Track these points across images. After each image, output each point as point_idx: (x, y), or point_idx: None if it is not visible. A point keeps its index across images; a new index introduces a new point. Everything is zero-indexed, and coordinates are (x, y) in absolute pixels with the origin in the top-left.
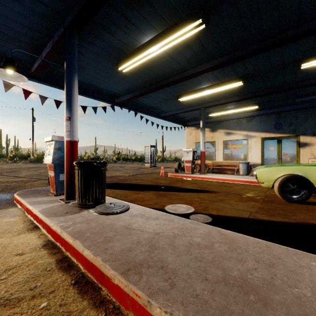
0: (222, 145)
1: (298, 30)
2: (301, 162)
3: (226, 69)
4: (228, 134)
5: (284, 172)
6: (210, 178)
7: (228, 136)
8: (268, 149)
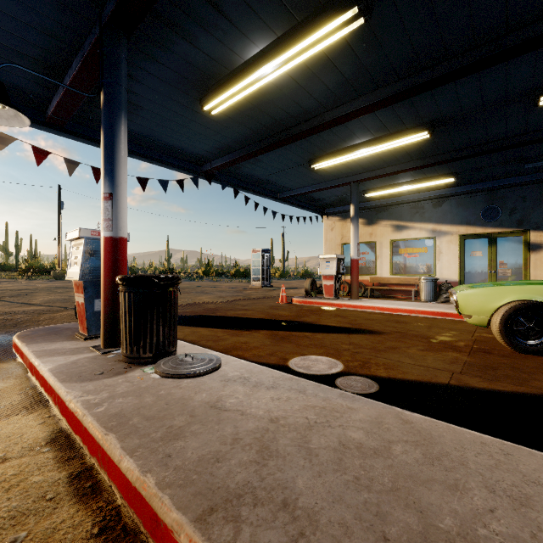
0: (390, 248)
1: (540, 29)
2: (532, 278)
3: (399, 109)
4: (400, 228)
5: (511, 297)
6: (368, 307)
7: (399, 231)
8: (472, 256)
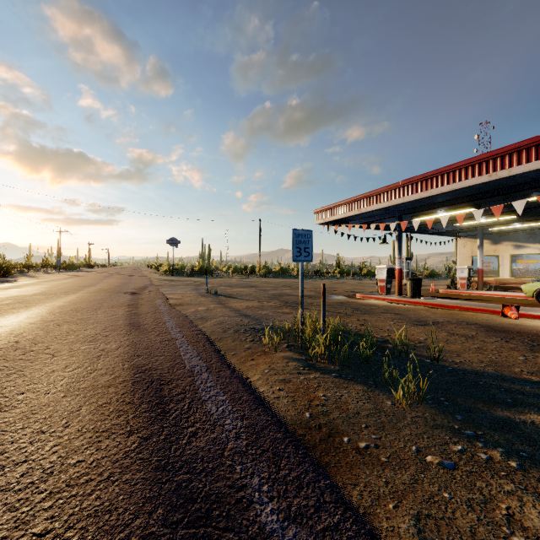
0: (509, 260)
1: None
2: None
3: None
4: (517, 247)
5: (539, 286)
6: (487, 294)
7: (517, 249)
8: None
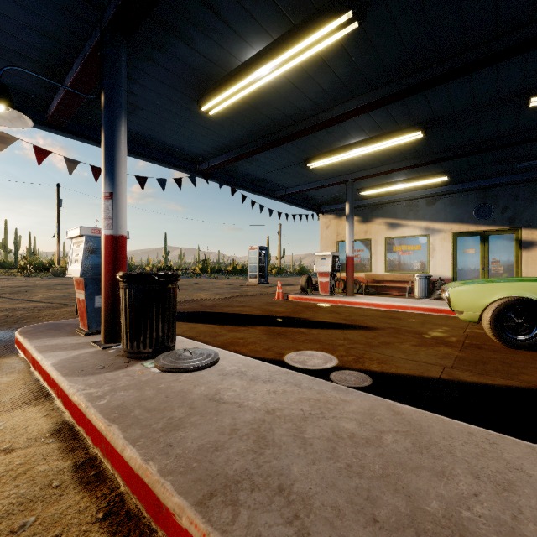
0: (384, 246)
1: (529, 32)
2: (524, 275)
3: (393, 109)
4: (394, 226)
5: (502, 293)
6: (363, 303)
7: (394, 229)
8: (465, 253)
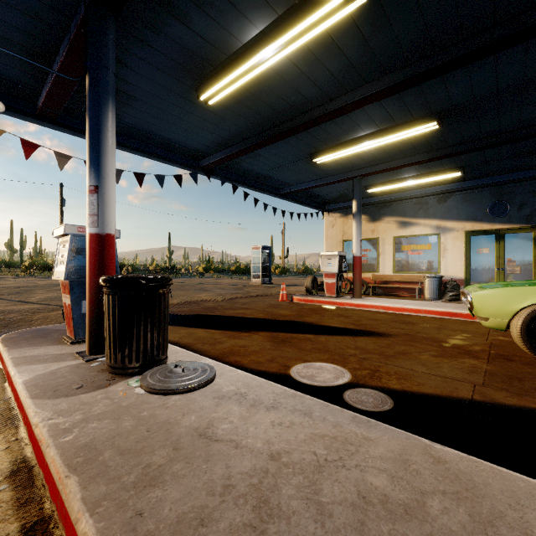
0: (392, 245)
1: None
2: None
3: (407, 97)
4: (403, 224)
5: (534, 298)
6: (371, 306)
7: (402, 228)
8: (479, 253)
